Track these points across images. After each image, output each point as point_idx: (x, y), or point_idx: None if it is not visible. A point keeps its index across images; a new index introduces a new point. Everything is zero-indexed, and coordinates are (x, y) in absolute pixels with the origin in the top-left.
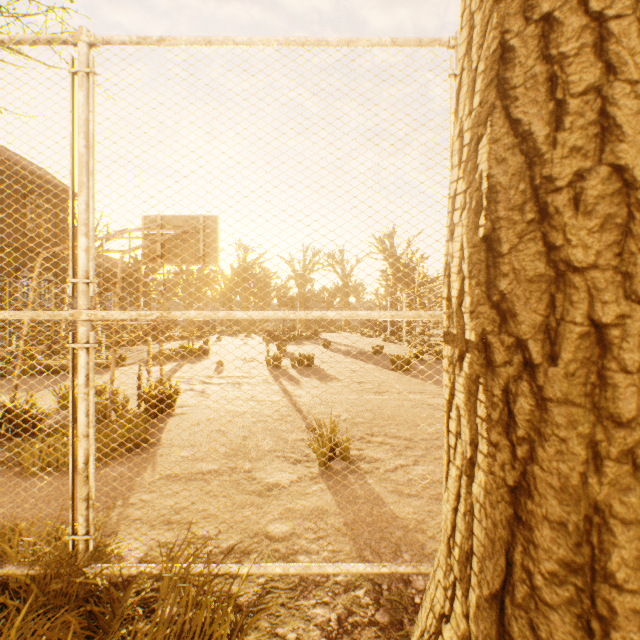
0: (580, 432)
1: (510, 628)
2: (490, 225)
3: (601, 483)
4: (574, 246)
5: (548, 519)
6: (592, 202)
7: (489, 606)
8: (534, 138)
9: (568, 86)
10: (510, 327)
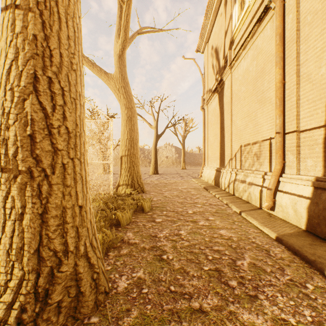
0: (61, 190)
1: (43, 254)
2: (32, 131)
3: (65, 201)
4: (59, 144)
5: (53, 216)
6: (62, 134)
7: (34, 254)
8: (47, 110)
9: (57, 102)
10: (41, 165)
